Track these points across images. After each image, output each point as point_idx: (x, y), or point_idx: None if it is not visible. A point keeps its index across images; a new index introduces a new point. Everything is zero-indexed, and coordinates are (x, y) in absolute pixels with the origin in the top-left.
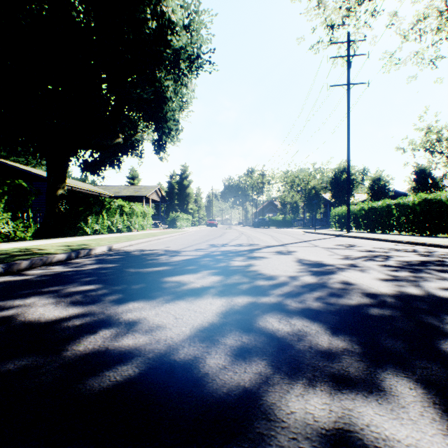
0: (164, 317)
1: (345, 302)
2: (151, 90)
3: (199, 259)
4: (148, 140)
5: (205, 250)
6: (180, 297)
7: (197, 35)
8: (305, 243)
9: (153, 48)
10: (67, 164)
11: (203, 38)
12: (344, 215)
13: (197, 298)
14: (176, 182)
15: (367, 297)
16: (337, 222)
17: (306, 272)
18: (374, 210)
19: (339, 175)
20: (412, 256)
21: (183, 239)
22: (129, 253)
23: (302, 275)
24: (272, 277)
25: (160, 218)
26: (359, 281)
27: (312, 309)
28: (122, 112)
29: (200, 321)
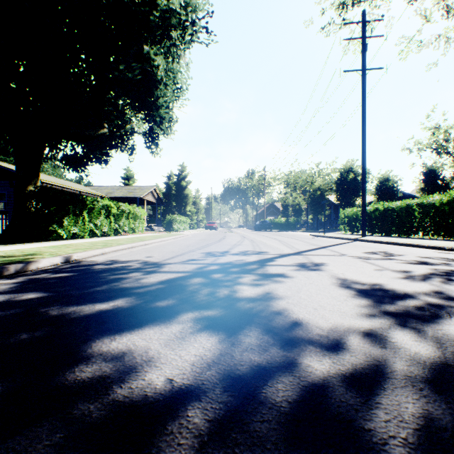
0: None
1: None
2: (137, 67)
3: (185, 280)
4: (140, 133)
5: (198, 262)
6: None
7: (192, 3)
8: (325, 250)
9: (136, 8)
10: (40, 157)
11: None
12: (355, 217)
13: None
14: (173, 183)
15: None
16: (347, 224)
17: (384, 317)
18: (392, 211)
19: (345, 175)
20: None
21: (176, 244)
22: (90, 266)
23: (385, 328)
24: (329, 337)
25: (156, 220)
26: None
27: None
28: (108, 99)
29: None
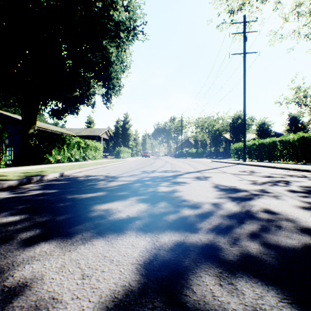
0: (67, 274)
1: (286, 243)
2: (99, 55)
3: (131, 184)
4: (99, 94)
5: (138, 176)
6: (101, 233)
7: (133, 14)
8: (215, 169)
9: (99, 21)
10: (37, 111)
11: (137, 14)
12: (241, 149)
13: (119, 236)
14: (120, 125)
15: (305, 233)
16: (235, 154)
17: (226, 198)
18: (263, 145)
19: (236, 120)
20: (307, 181)
21: (123, 166)
22: (76, 178)
23: (223, 202)
24: (196, 205)
25: (109, 151)
26: (281, 209)
27: (253, 255)
28: (79, 73)
29: (113, 285)
